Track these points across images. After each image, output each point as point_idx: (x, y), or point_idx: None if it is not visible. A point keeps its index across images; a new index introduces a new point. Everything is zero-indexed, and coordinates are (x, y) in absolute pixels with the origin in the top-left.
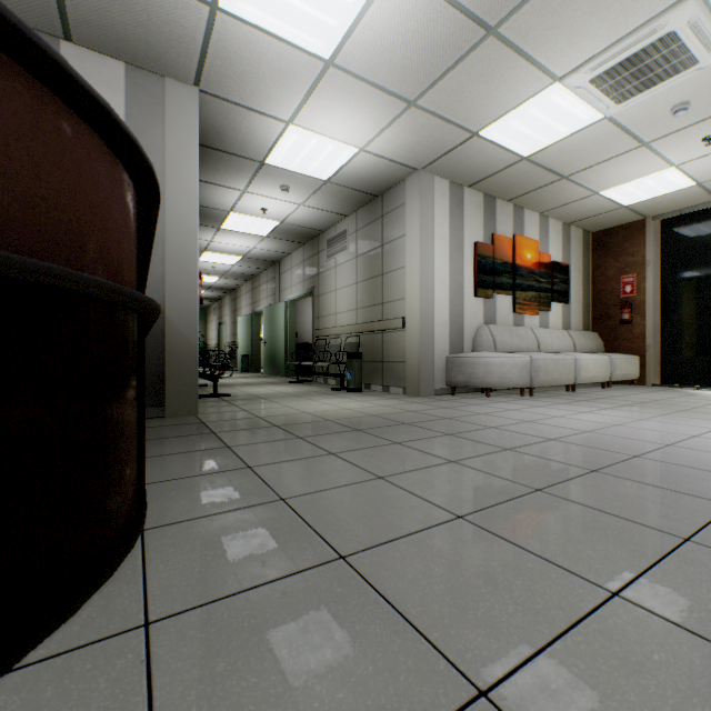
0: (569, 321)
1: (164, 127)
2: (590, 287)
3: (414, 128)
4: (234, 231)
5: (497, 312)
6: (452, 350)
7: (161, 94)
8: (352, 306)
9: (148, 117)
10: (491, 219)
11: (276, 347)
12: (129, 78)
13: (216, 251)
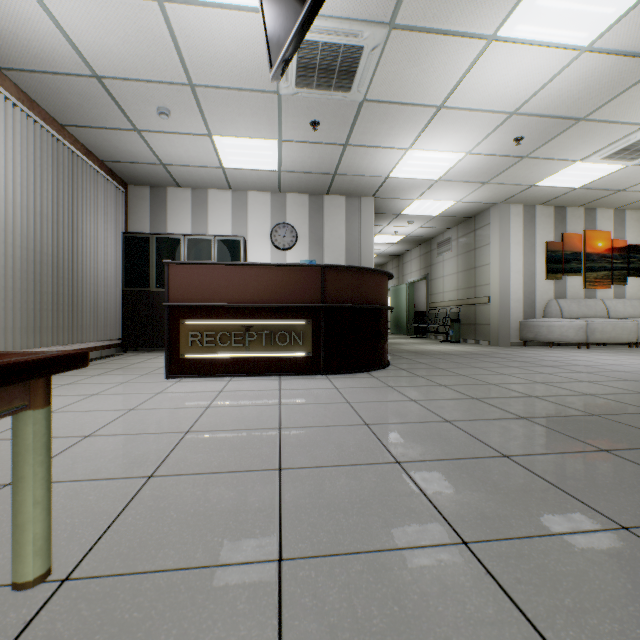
0: None
1: (359, 218)
2: None
3: (490, 190)
4: (375, 243)
5: (567, 289)
6: (525, 317)
7: (358, 205)
8: (454, 287)
9: (353, 216)
10: (561, 223)
11: (399, 314)
12: (346, 202)
13: None
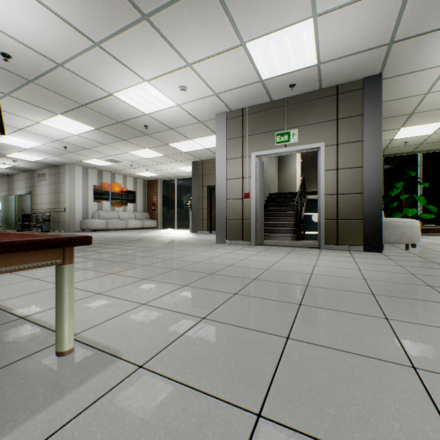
0: (137, 209)
1: None
2: (147, 198)
3: (62, 158)
4: None
5: (104, 206)
6: (84, 218)
7: None
8: (48, 202)
9: None
10: (101, 177)
11: (10, 216)
12: None
13: None
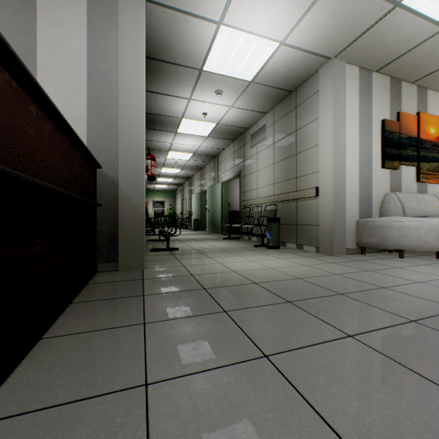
0: None
1: (118, 31)
2: None
3: (334, 7)
4: (186, 134)
5: (402, 181)
6: (361, 215)
7: (115, 5)
8: (270, 181)
9: (105, 24)
10: (396, 99)
11: (215, 213)
12: None
13: (176, 150)
